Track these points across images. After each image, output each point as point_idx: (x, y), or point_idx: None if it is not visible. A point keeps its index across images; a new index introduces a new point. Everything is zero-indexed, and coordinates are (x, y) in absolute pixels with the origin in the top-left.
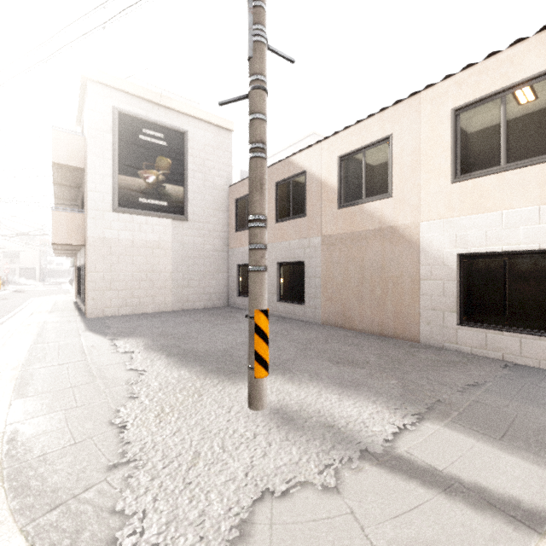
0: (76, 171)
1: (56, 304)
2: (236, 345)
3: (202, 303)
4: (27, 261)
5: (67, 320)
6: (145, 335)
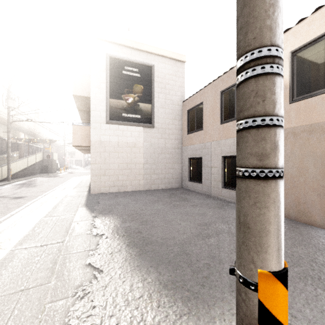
0: (86, 99)
1: (81, 181)
2: (192, 236)
3: (164, 185)
4: (78, 156)
5: (79, 195)
6: (118, 214)
